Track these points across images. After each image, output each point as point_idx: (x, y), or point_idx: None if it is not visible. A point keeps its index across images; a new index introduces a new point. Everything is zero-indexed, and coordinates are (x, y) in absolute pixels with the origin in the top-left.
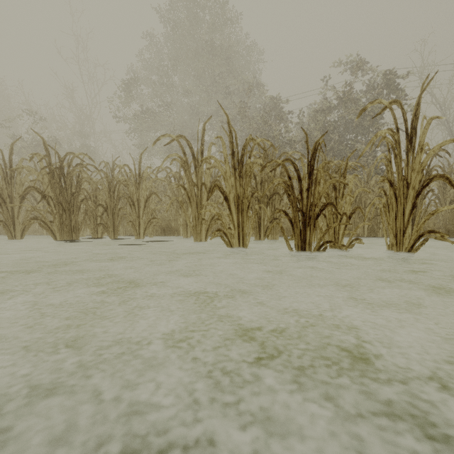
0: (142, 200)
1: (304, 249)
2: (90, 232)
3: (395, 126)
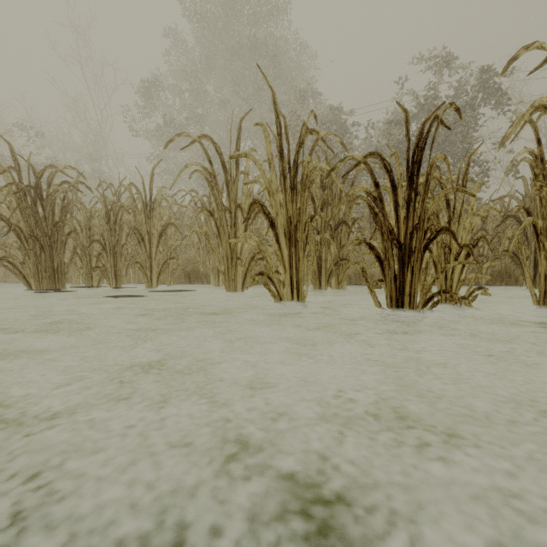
0: (154, 233)
1: (402, 304)
2: (82, 278)
3: None
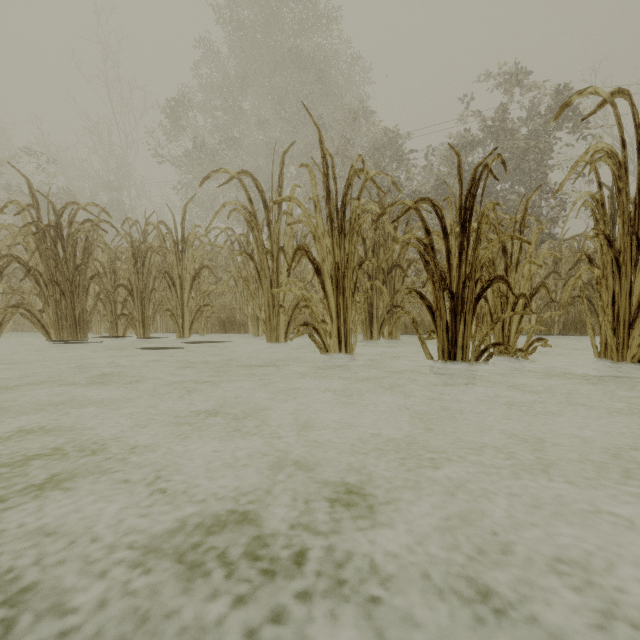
0: (186, 277)
1: (454, 357)
2: (106, 327)
3: (621, 137)
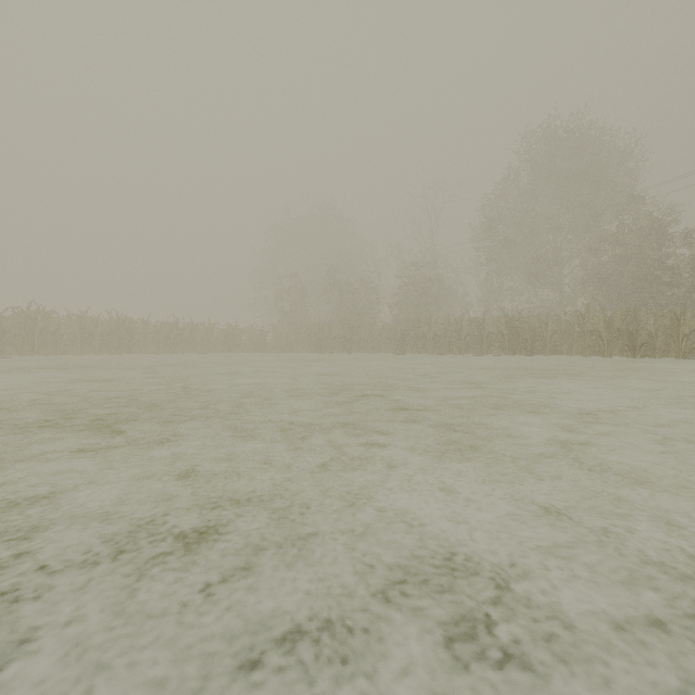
0: (548, 336)
1: (635, 358)
2: (518, 352)
3: (671, 318)
